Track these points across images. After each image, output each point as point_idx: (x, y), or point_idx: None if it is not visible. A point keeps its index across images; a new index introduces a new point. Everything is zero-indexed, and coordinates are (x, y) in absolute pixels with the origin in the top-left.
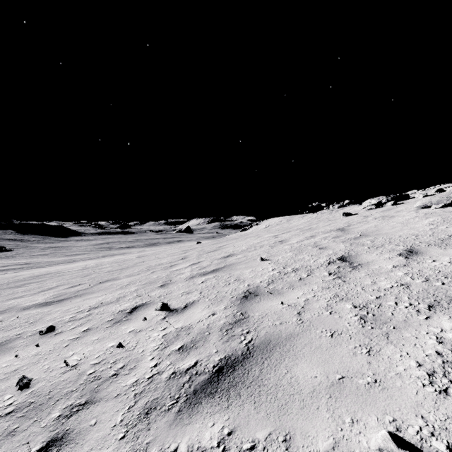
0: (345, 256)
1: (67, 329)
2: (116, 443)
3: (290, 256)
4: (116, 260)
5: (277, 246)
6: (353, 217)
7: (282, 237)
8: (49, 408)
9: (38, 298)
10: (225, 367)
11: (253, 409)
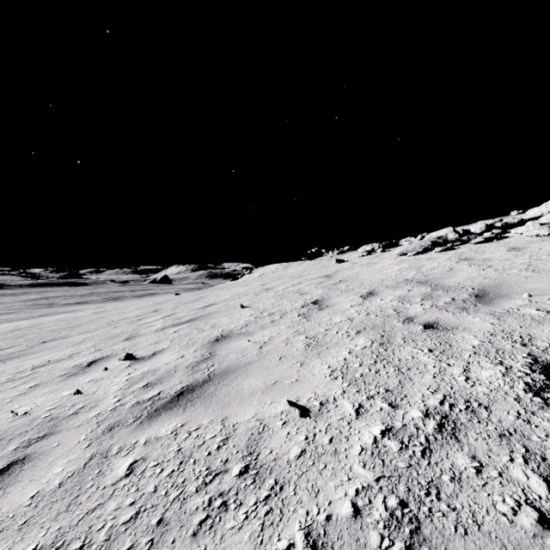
0: (318, 299)
1: (6, 388)
2: (81, 450)
3: (271, 302)
4: (62, 318)
5: (262, 294)
6: (344, 264)
7: (270, 285)
8: (3, 445)
9: None
10: (186, 391)
11: (203, 410)
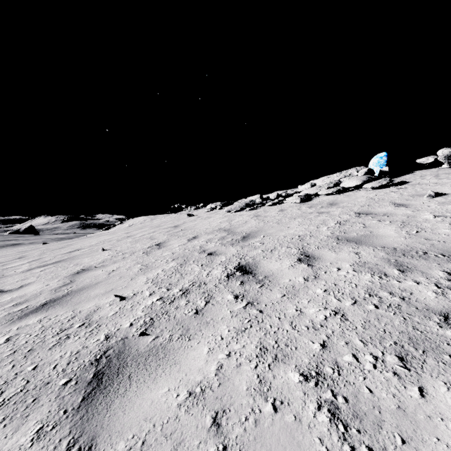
0: (161, 242)
1: None
2: None
3: (127, 246)
4: None
5: (123, 240)
6: (191, 218)
7: (132, 233)
8: None
9: None
10: (49, 302)
11: (61, 308)
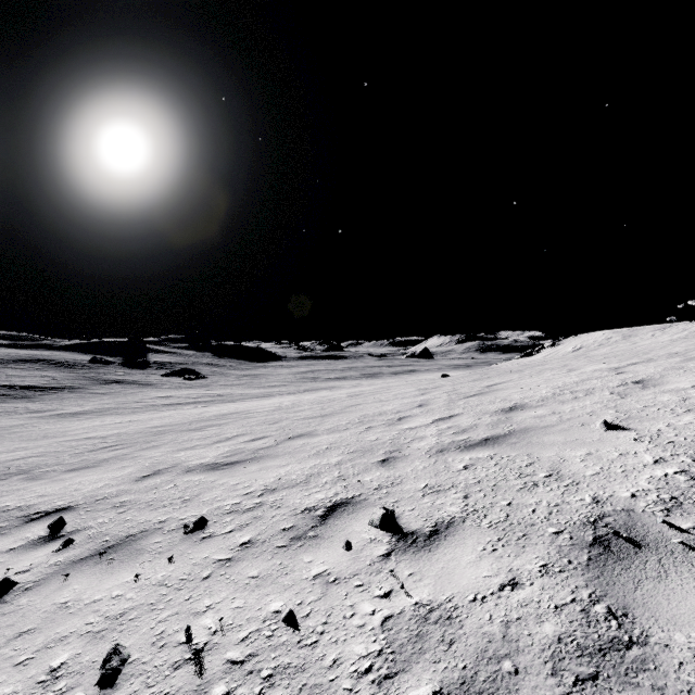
0: None
1: (221, 531)
2: None
3: None
4: (318, 400)
5: (637, 395)
6: None
7: (636, 373)
8: None
9: (209, 453)
10: None
11: None
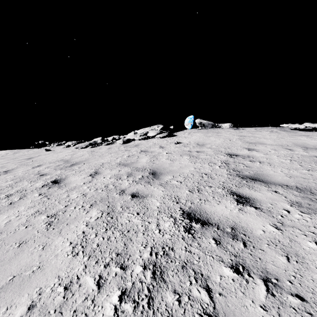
0: (9, 170)
1: None
2: None
3: None
4: None
5: None
6: (48, 152)
7: None
8: None
9: None
10: None
11: None
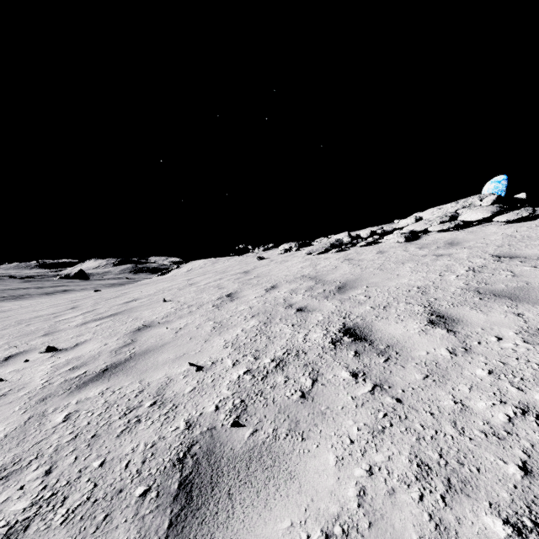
0: (232, 293)
1: None
2: (19, 416)
3: (192, 296)
4: None
5: (185, 289)
6: (263, 261)
7: (194, 280)
8: None
9: None
10: (110, 368)
11: (125, 377)
